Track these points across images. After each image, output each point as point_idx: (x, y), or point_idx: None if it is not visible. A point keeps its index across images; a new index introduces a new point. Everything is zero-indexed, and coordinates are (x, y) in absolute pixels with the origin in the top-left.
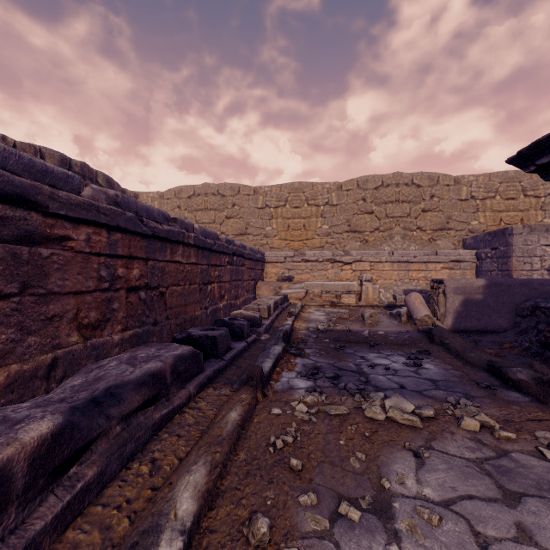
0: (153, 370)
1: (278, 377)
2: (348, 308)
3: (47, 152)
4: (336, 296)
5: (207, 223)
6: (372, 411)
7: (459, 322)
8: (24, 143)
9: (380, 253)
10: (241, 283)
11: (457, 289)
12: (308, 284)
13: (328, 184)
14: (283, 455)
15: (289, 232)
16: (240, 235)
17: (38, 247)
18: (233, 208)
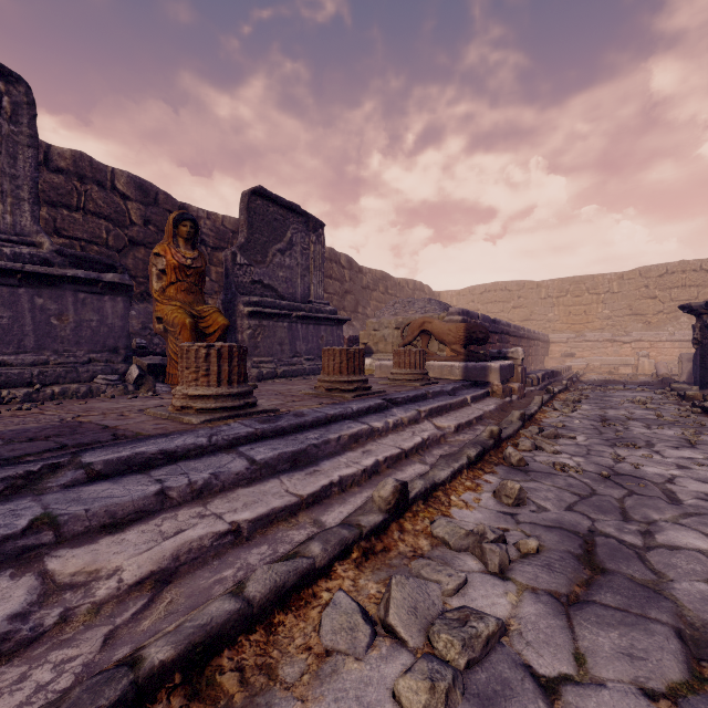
0: (548, 372)
1: (577, 384)
2: (623, 376)
3: (409, 281)
4: (614, 368)
5: (496, 312)
6: (609, 387)
7: (691, 378)
8: (402, 280)
9: (660, 333)
10: (537, 357)
11: (689, 359)
12: (589, 359)
13: (609, 275)
14: (582, 389)
15: (570, 317)
16: (524, 321)
17: (508, 344)
18: (518, 300)
